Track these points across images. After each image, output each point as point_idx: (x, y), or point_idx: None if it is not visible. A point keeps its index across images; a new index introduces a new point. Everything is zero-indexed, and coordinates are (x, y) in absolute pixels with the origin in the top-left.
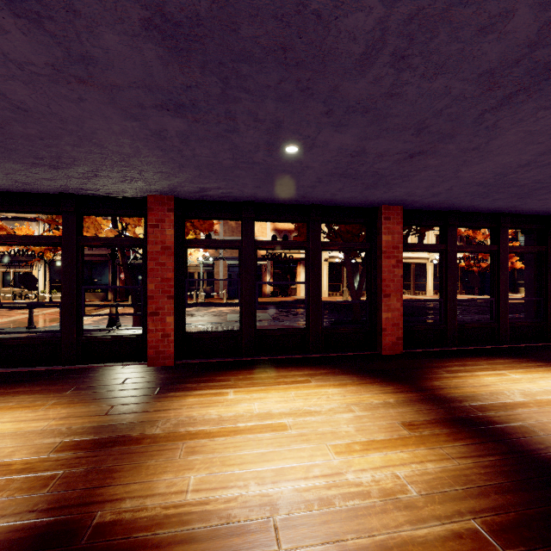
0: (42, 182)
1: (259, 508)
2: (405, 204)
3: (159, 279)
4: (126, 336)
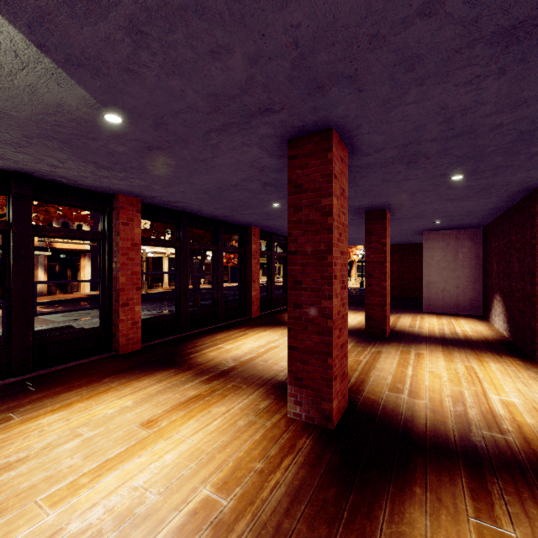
0: (36, 164)
1: None
2: (262, 227)
3: (129, 272)
4: (86, 331)
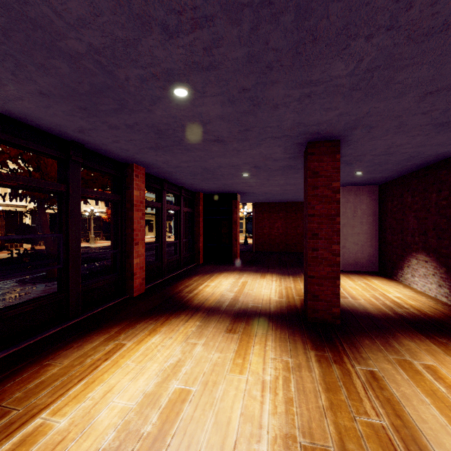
0: None
1: (289, 449)
2: (149, 167)
3: None
4: None
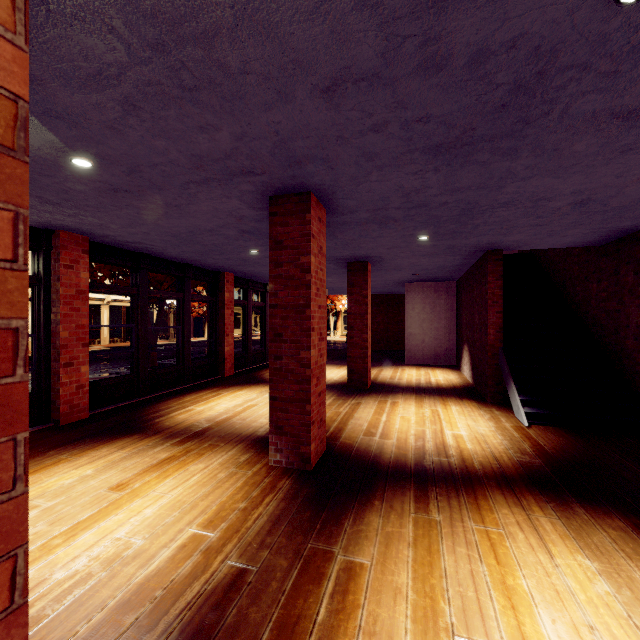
0: None
1: None
2: (237, 273)
3: (74, 326)
4: None
